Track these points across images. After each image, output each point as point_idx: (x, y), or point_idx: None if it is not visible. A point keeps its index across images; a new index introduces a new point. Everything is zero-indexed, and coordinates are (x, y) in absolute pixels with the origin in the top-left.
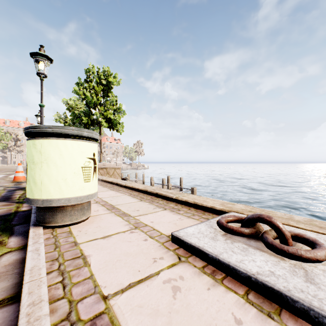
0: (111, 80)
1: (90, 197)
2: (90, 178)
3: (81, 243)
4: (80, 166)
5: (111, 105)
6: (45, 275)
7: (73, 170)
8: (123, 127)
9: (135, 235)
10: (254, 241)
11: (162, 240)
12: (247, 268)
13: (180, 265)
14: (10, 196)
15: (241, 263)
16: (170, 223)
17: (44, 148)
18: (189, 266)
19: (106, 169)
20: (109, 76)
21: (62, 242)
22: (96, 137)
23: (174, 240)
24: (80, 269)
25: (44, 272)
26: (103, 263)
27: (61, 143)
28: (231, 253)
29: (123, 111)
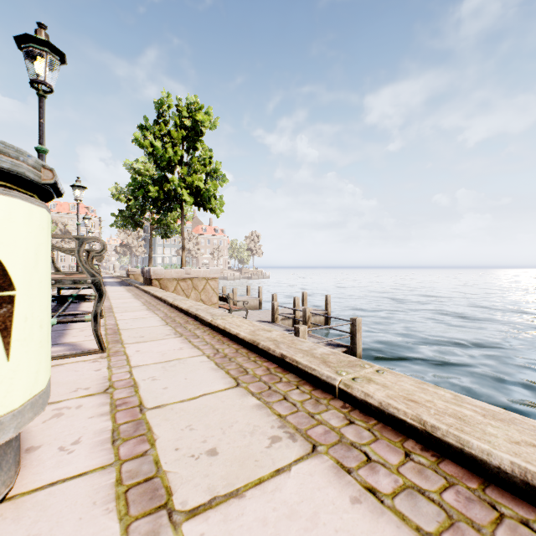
0: (201, 118)
1: None
2: None
3: None
4: None
5: (201, 165)
6: None
7: None
8: (221, 203)
9: None
10: None
11: None
12: None
13: None
14: None
15: None
16: None
17: None
18: None
19: (191, 281)
20: (197, 111)
21: None
22: (3, 163)
23: None
24: None
25: None
26: None
27: None
28: None
29: (222, 176)
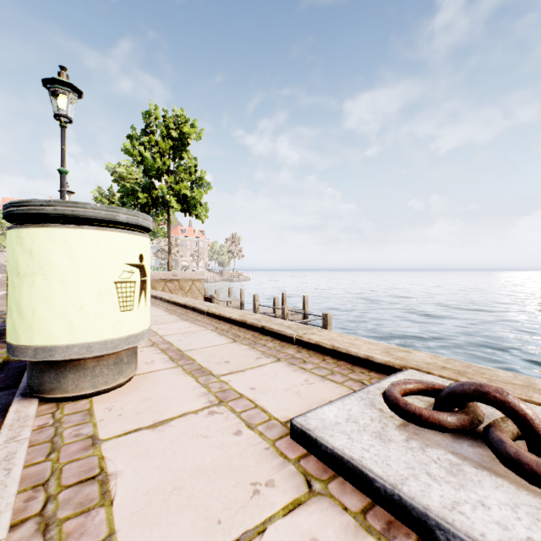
0: (187, 130)
1: (133, 340)
2: (133, 303)
3: (106, 441)
4: (112, 280)
5: (186, 174)
6: (2, 535)
7: (96, 288)
8: (206, 210)
9: (218, 419)
10: (470, 445)
11: (272, 434)
12: (473, 529)
13: (312, 504)
14: (5, 331)
15: (455, 513)
16: (288, 391)
17: (38, 245)
18: (332, 509)
19: (178, 282)
20: (184, 123)
21: (67, 437)
22: (146, 224)
23: (297, 435)
24: (88, 513)
25: (4, 525)
26: (142, 495)
27: (72, 236)
28: (427, 481)
29: (206, 184)
